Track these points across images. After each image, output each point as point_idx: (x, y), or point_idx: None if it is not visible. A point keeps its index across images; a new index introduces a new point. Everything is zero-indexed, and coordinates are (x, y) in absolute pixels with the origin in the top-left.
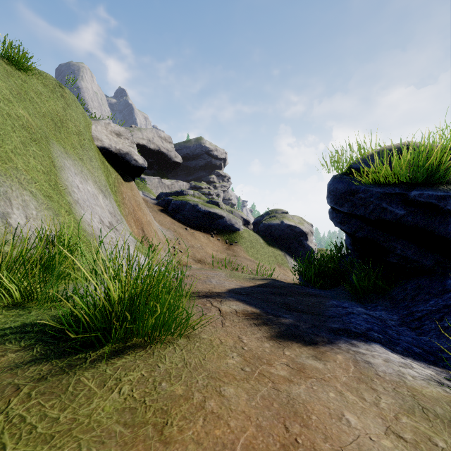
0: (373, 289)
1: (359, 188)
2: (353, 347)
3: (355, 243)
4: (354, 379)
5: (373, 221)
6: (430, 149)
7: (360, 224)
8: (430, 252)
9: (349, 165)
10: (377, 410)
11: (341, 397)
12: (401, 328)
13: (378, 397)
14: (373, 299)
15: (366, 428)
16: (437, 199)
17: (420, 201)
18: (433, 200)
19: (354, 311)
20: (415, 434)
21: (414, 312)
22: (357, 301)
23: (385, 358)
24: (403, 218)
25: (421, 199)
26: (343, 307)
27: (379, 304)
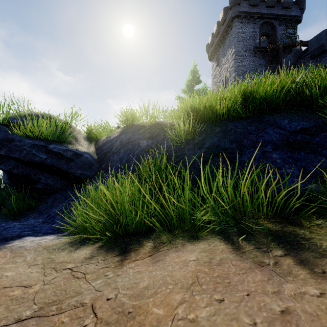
0: (26, 208)
1: (15, 138)
2: (10, 244)
3: (12, 178)
4: (11, 258)
5: (26, 162)
6: (60, 123)
7: (16, 164)
8: (60, 179)
9: (6, 118)
10: (25, 262)
11: (1, 269)
12: (43, 225)
13: (25, 257)
14: (26, 214)
15: (18, 272)
16: (63, 151)
17: (55, 151)
18: (61, 151)
19: (11, 225)
20: (43, 260)
21: (51, 214)
22: (14, 220)
23: (32, 240)
24: (46, 160)
25: (55, 150)
26: (1, 226)
27: (30, 216)
